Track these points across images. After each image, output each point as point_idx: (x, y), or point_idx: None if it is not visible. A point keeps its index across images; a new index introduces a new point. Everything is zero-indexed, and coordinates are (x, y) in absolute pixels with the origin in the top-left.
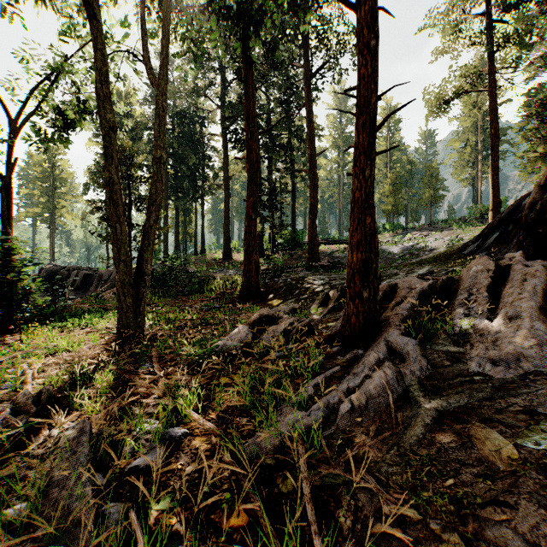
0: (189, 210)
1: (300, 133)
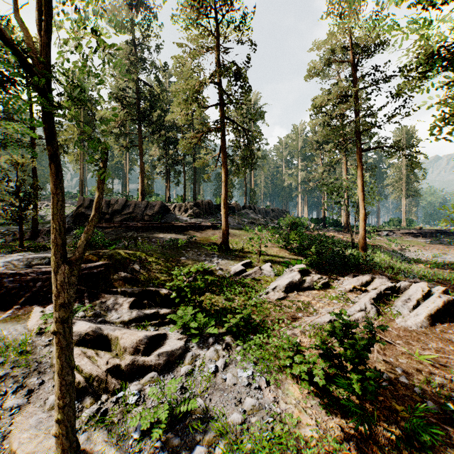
0: None
1: None
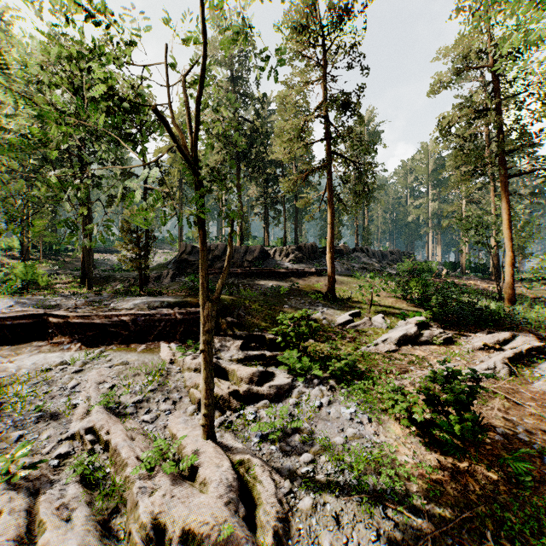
0: None
1: None
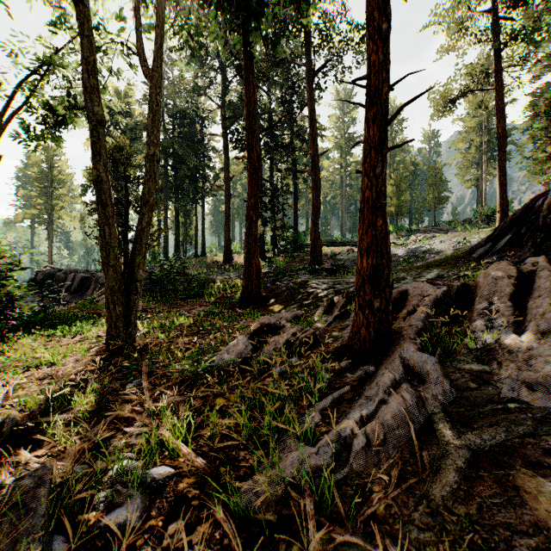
0: (189, 212)
1: (302, 133)
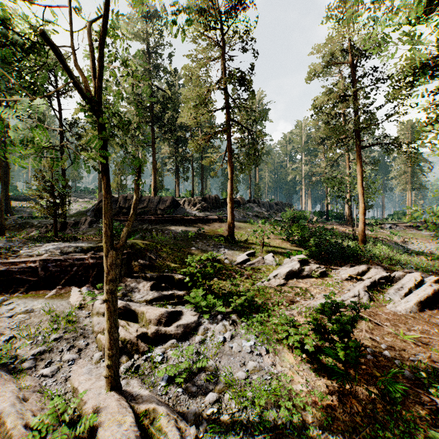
0: None
1: None
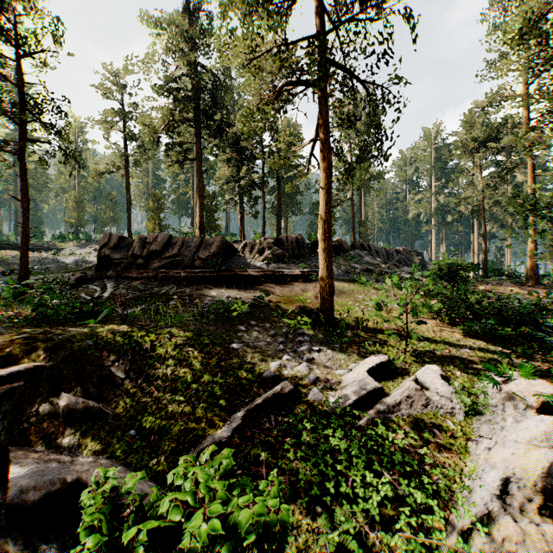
0: None
1: None
